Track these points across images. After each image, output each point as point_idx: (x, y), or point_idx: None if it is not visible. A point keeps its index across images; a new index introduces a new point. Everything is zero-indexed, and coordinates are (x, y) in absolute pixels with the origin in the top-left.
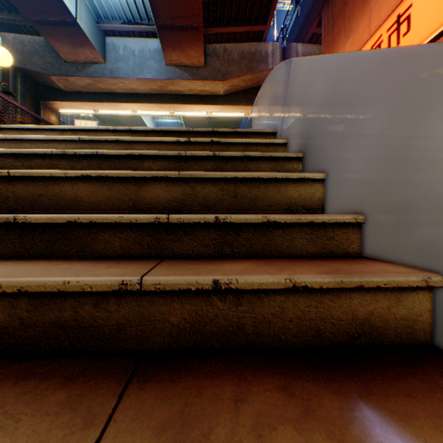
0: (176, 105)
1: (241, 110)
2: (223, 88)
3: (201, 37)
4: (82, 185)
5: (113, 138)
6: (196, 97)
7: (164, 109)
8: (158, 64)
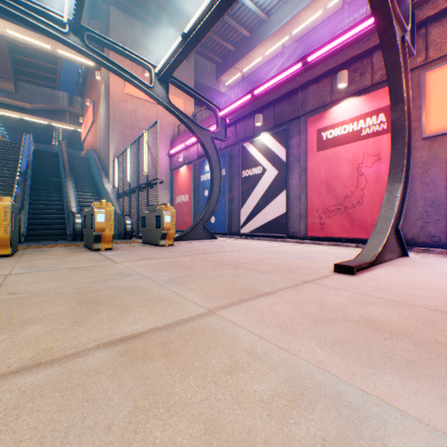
0: None
1: (46, 121)
2: (32, 107)
3: (13, 83)
4: None
5: None
6: (10, 106)
7: None
8: None
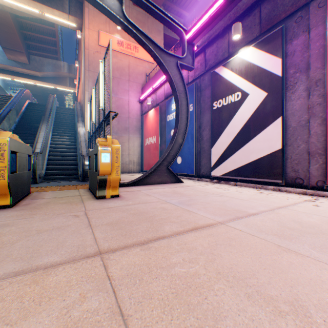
0: (15, 77)
1: (53, 85)
2: (41, 75)
3: (25, 55)
4: None
5: None
6: (27, 75)
7: (8, 77)
8: (3, 57)
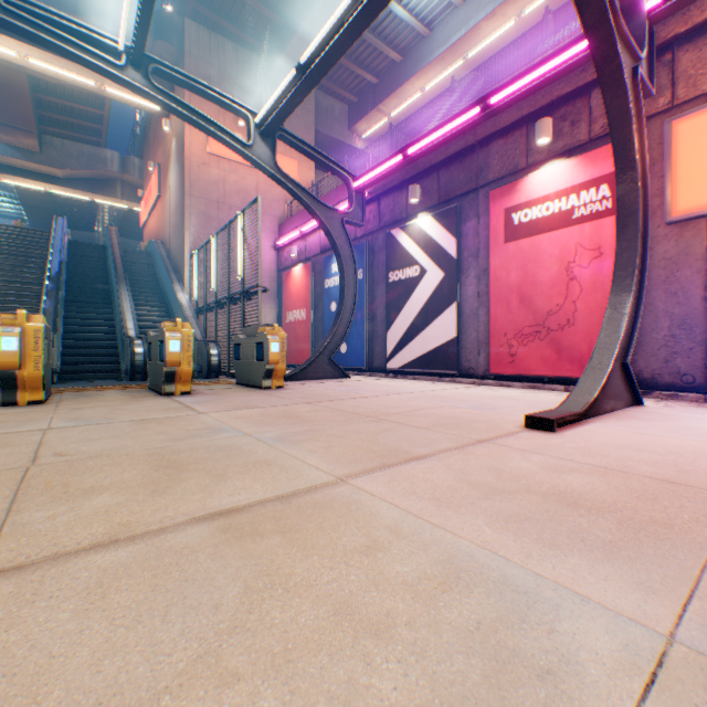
0: (7, 175)
1: (87, 195)
2: (64, 175)
3: (37, 137)
4: (5, 237)
5: (3, 228)
6: (33, 174)
7: None
8: None
